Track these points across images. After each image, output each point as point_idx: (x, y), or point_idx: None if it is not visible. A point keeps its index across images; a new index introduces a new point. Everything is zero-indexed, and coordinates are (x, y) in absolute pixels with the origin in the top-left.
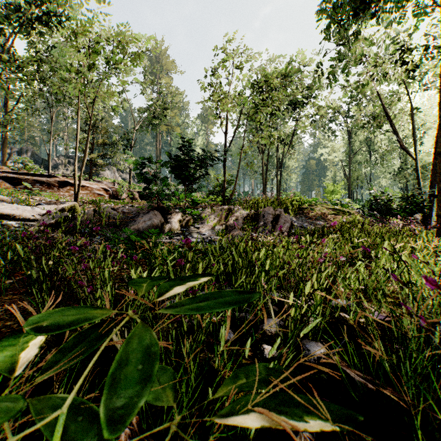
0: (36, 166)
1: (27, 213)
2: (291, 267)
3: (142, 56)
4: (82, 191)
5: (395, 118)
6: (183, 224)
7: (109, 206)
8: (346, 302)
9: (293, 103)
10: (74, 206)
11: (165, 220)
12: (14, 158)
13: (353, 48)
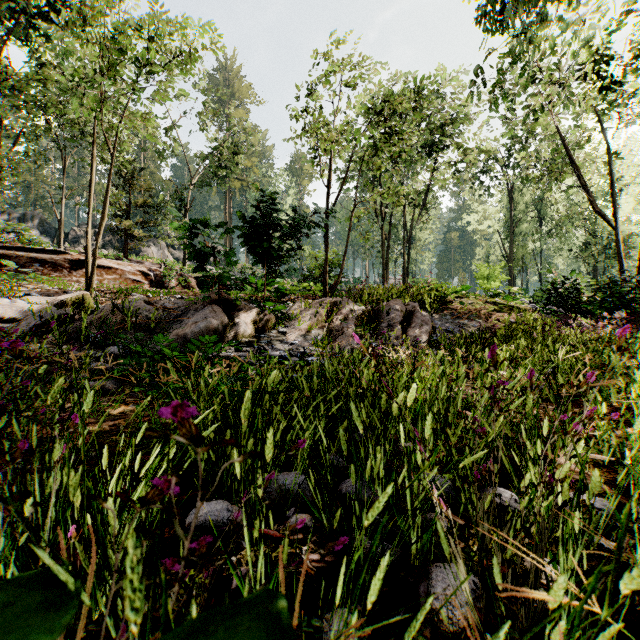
0: (37, 237)
1: (1, 310)
2: (491, 437)
3: (193, 55)
4: (107, 275)
5: (582, 166)
6: (260, 326)
7: (142, 298)
8: (616, 517)
9: (428, 145)
10: (82, 297)
11: (231, 320)
12: (1, 224)
13: (539, 37)
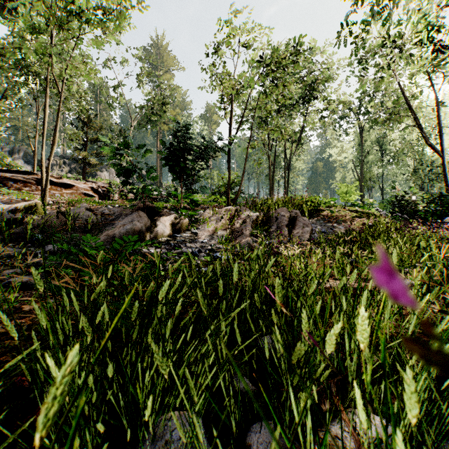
0: (13, 162)
1: None
2: None
3: (123, 13)
4: (66, 190)
5: (416, 111)
6: (177, 228)
7: (84, 206)
8: None
9: (302, 98)
10: (35, 205)
11: (153, 223)
12: None
13: None
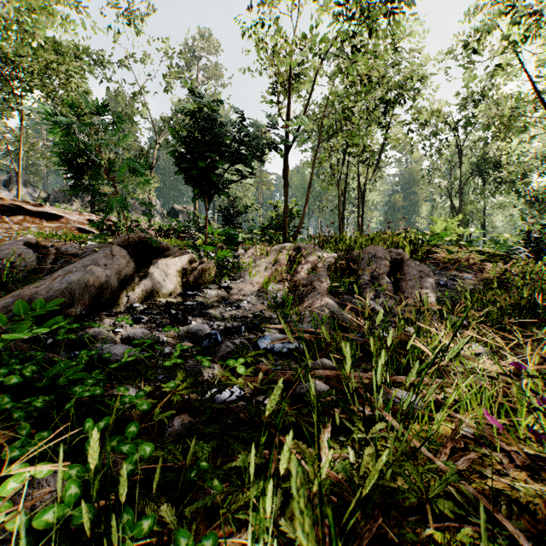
0: None
1: None
2: None
3: None
4: (49, 223)
5: None
6: (190, 279)
7: (26, 238)
8: None
9: (383, 103)
10: None
11: (145, 269)
12: None
13: None
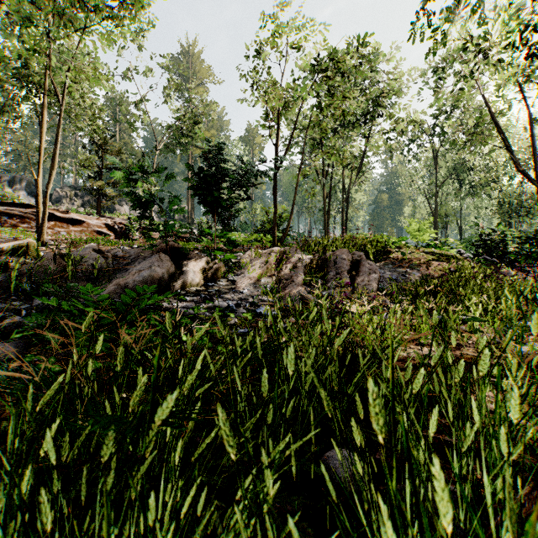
0: (9, 192)
1: None
2: None
3: None
4: (74, 227)
5: (504, 131)
6: (209, 275)
7: (92, 246)
8: None
9: (364, 115)
10: (27, 245)
11: (179, 268)
12: None
13: None
